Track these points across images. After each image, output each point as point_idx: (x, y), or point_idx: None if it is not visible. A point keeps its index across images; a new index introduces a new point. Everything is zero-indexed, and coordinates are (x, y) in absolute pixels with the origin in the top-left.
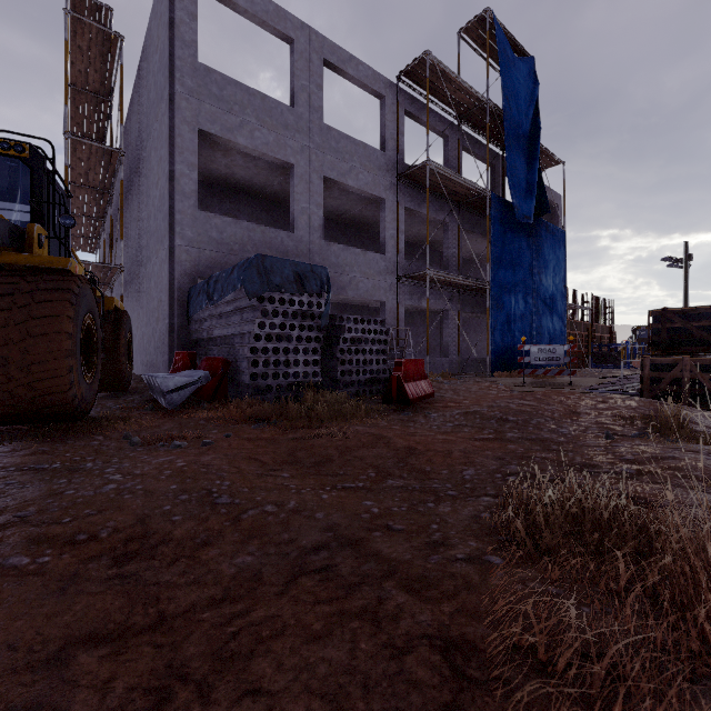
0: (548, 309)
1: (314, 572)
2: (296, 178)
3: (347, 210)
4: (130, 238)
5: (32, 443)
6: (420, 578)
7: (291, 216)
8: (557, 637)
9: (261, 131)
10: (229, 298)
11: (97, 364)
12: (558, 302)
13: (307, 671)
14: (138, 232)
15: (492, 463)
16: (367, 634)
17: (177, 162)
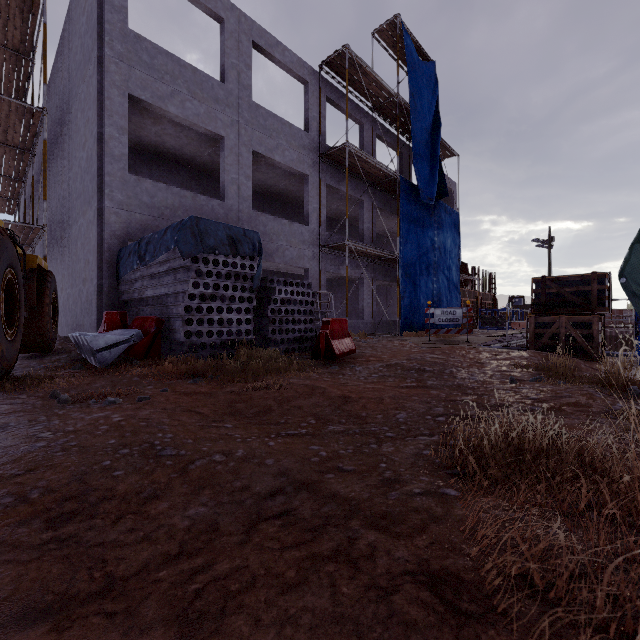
0: (446, 278)
1: (274, 518)
2: (226, 150)
3: (273, 184)
4: (54, 199)
5: None
6: (385, 514)
7: (221, 185)
8: (552, 561)
9: (192, 102)
10: (162, 258)
11: (19, 322)
12: (454, 273)
13: (289, 625)
14: (62, 194)
15: (421, 407)
16: (346, 577)
17: (106, 125)
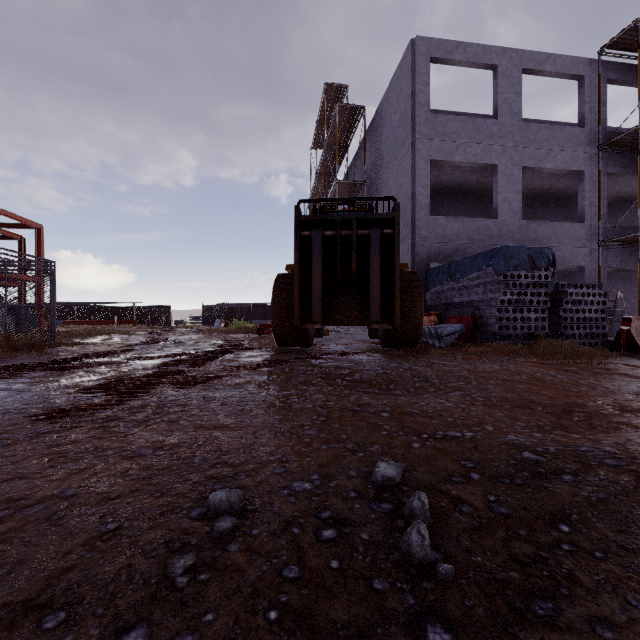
0: None
1: None
2: (498, 175)
3: (536, 186)
4: None
5: (415, 354)
6: None
7: (494, 205)
8: None
9: (471, 147)
10: (472, 276)
11: None
12: None
13: None
14: None
15: None
16: None
17: (416, 187)
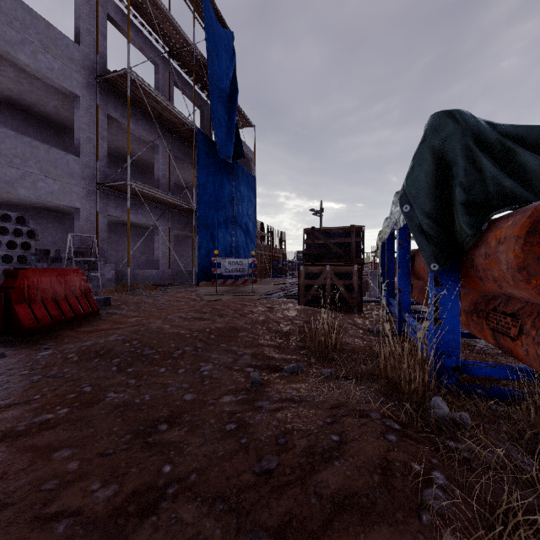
0: (243, 233)
1: None
2: None
3: (36, 102)
4: None
5: None
6: None
7: None
8: None
9: None
10: None
11: None
12: (251, 229)
13: None
14: None
15: None
16: None
17: None
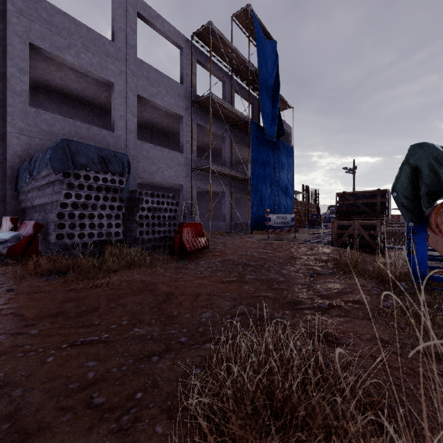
0: (284, 193)
1: None
2: (115, 93)
3: (158, 122)
4: None
5: None
6: None
7: (112, 120)
8: None
9: (86, 54)
10: (43, 173)
11: None
12: (289, 189)
13: None
14: None
15: (227, 304)
16: None
17: (7, 65)
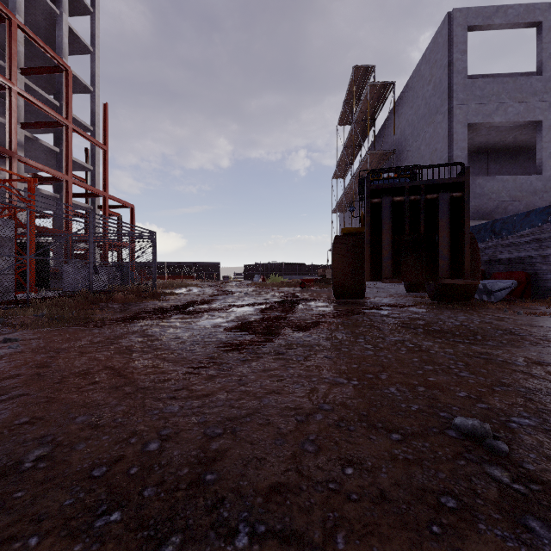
0: None
1: None
2: (543, 131)
3: None
4: None
5: (472, 308)
6: None
7: (537, 161)
8: None
9: (512, 106)
10: (523, 233)
11: None
12: None
13: None
14: None
15: None
16: None
17: (453, 150)
